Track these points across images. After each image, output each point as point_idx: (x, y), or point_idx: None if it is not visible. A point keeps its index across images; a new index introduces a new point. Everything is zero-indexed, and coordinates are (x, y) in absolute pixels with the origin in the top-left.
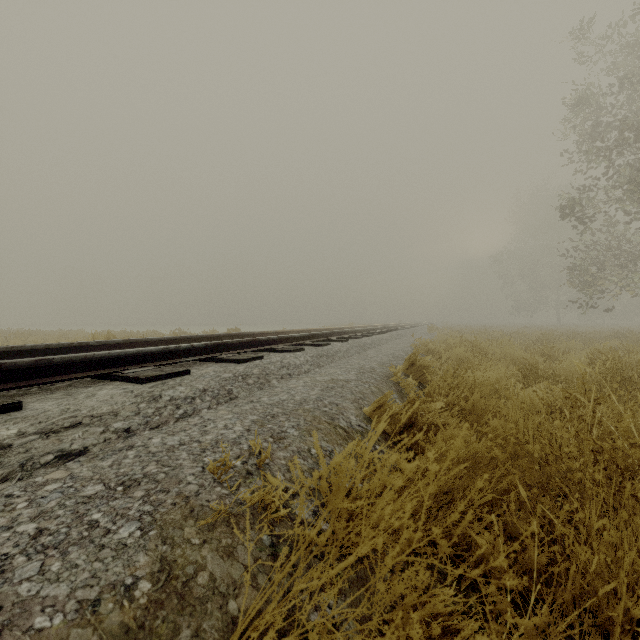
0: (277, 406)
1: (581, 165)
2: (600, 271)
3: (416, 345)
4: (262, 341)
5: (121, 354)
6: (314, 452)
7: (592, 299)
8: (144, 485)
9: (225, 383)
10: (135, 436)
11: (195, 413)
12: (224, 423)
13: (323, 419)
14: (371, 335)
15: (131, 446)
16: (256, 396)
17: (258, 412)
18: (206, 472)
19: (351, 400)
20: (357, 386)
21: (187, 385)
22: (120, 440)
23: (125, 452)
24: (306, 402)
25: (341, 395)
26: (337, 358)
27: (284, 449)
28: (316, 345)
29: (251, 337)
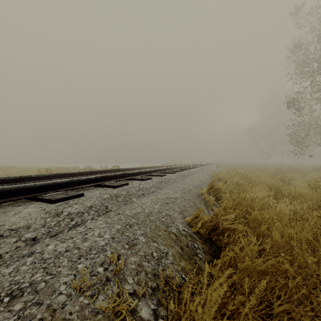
0: (134, 217)
1: (296, 80)
2: (306, 135)
3: (212, 175)
4: (129, 174)
5: (42, 184)
6: (155, 255)
7: (302, 150)
8: (25, 296)
9: (104, 201)
10: (38, 243)
11: (82, 223)
12: (99, 231)
13: (161, 227)
14: (188, 169)
15: (32, 253)
16: (122, 209)
17: (121, 222)
18: (76, 280)
19: (178, 212)
20: (182, 202)
21: (80, 204)
22: (26, 247)
23: (26, 259)
24: (151, 214)
25: (172, 208)
26: (170, 183)
27: (135, 254)
28: (158, 175)
29: (124, 171)
